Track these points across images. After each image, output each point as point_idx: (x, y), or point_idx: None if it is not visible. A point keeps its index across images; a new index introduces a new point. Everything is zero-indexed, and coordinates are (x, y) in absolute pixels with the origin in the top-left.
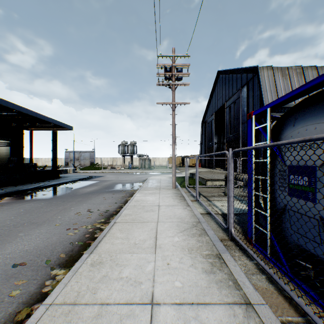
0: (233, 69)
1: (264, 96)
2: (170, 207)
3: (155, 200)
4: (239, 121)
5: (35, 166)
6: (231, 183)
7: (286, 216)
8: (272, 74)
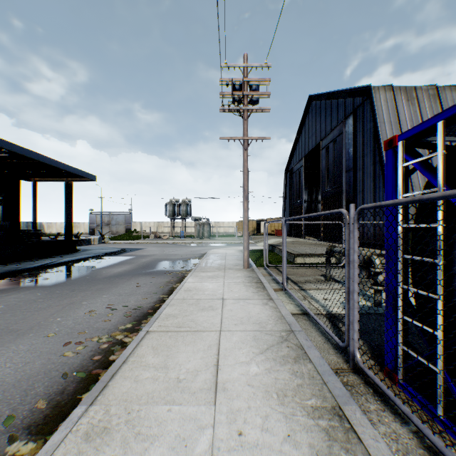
0: (332, 92)
1: (380, 130)
2: (241, 302)
3: (216, 289)
4: (341, 168)
5: (38, 234)
6: (353, 266)
7: None
8: (391, 97)
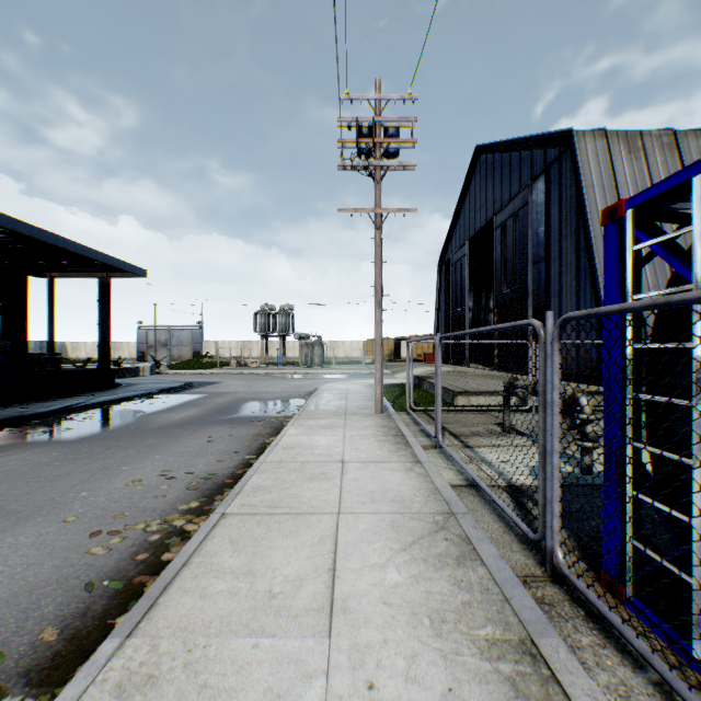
0: (511, 140)
1: (586, 199)
2: (371, 467)
3: (333, 446)
4: (526, 258)
5: (56, 360)
6: (552, 412)
7: None
8: (604, 147)
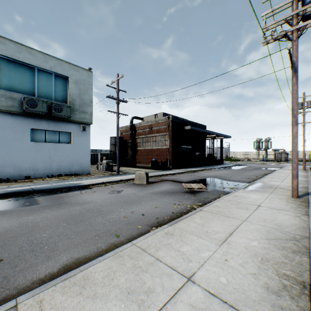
0: None
1: None
2: None
3: (288, 171)
4: None
5: (216, 157)
6: None
7: None
8: None
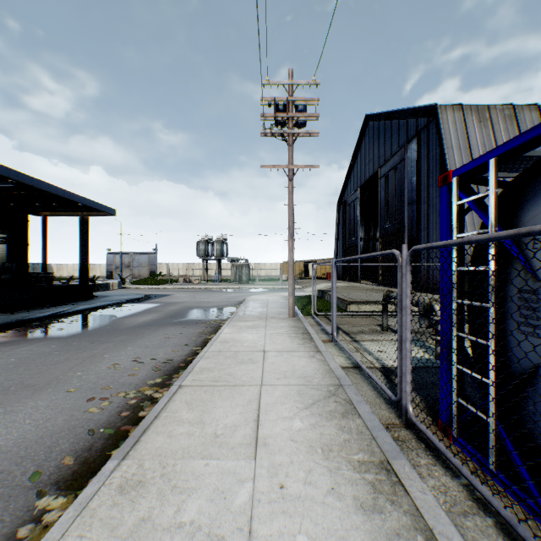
0: (392, 111)
1: (447, 157)
2: (285, 355)
3: (257, 341)
4: (403, 201)
5: (49, 278)
6: (406, 312)
7: (537, 389)
8: (461, 118)
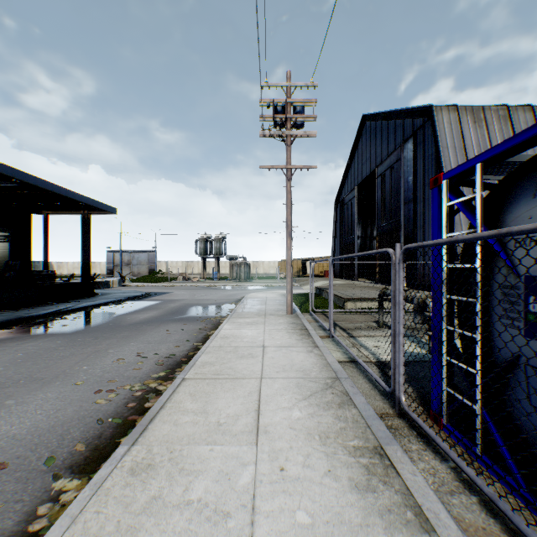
0: (388, 112)
1: (442, 157)
2: (283, 350)
3: (256, 336)
4: (399, 200)
5: (51, 275)
6: (399, 308)
7: (518, 377)
8: (456, 118)
